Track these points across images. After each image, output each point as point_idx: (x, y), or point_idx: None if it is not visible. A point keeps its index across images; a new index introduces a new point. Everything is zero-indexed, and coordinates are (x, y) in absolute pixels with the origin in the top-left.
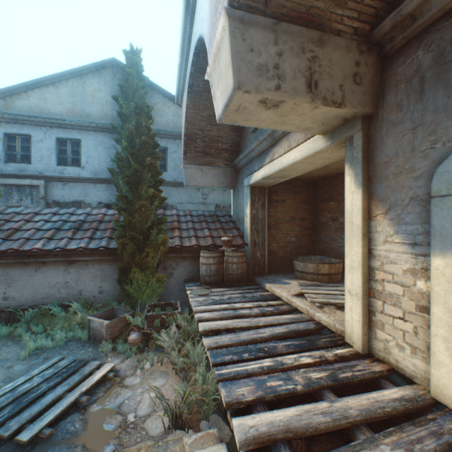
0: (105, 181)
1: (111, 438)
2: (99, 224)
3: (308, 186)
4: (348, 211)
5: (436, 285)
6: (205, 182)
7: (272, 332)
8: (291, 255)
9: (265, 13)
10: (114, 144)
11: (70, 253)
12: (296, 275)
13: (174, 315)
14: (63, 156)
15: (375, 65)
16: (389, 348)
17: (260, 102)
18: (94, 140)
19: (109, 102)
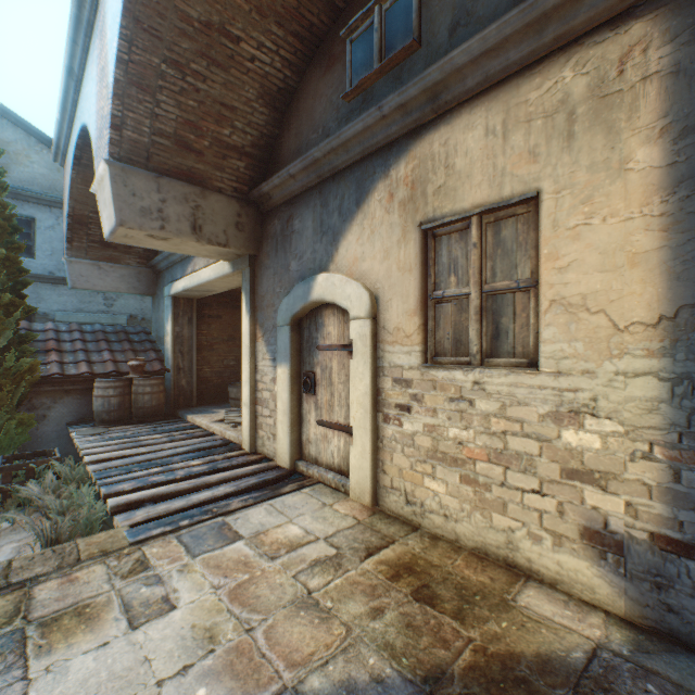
0: None
1: None
2: None
3: None
4: (244, 333)
5: (279, 387)
6: (106, 285)
7: (175, 451)
8: (230, 382)
9: (148, 166)
10: None
11: None
12: (231, 404)
13: (50, 462)
14: None
15: (256, 217)
16: (265, 442)
17: (148, 236)
18: None
19: None
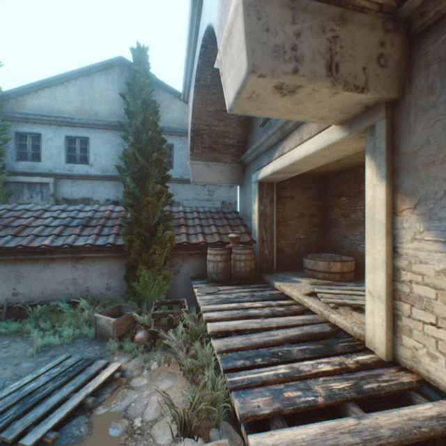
0: (113, 178)
1: (117, 444)
2: (107, 221)
3: (318, 182)
4: (369, 206)
5: None
6: (211, 178)
7: (286, 334)
8: (300, 252)
9: None
10: (122, 141)
11: (78, 250)
12: (305, 273)
13: (181, 313)
14: (72, 154)
15: (402, 45)
16: (418, 357)
17: (275, 88)
18: (102, 138)
19: (117, 100)
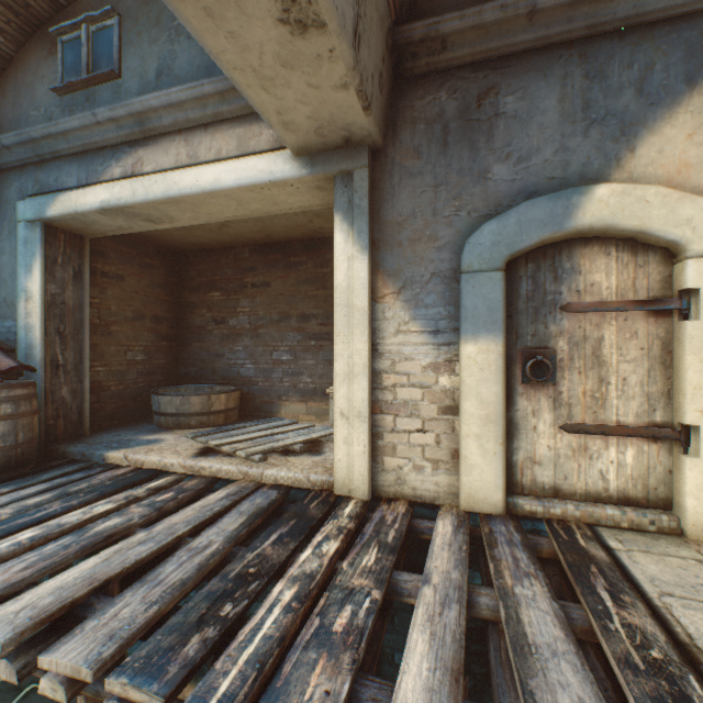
0: None
1: None
2: None
3: (169, 259)
4: (341, 288)
5: (469, 376)
6: None
7: (226, 533)
8: (137, 388)
9: None
10: None
11: None
12: (162, 424)
13: None
14: None
15: (390, 80)
16: (404, 476)
17: None
18: None
19: None
